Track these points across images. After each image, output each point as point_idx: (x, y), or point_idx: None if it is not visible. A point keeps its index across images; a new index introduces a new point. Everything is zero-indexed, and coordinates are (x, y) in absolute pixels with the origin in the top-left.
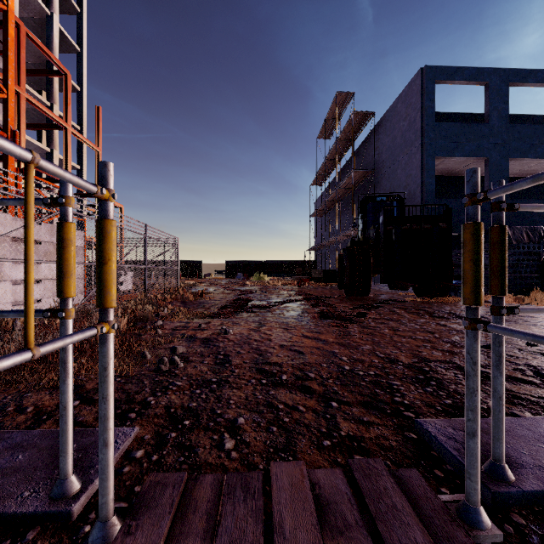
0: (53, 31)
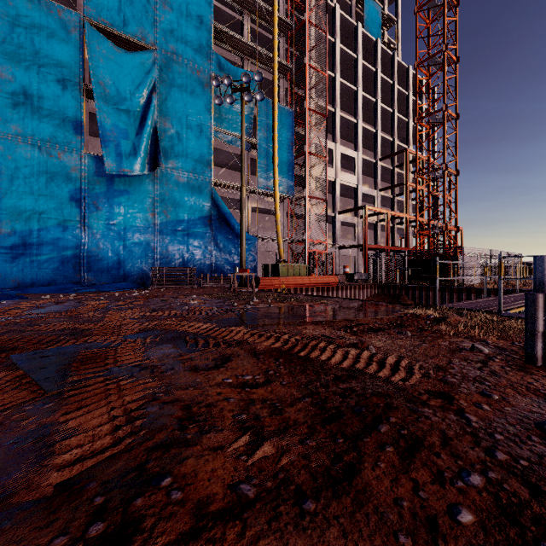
0: (422, 138)
